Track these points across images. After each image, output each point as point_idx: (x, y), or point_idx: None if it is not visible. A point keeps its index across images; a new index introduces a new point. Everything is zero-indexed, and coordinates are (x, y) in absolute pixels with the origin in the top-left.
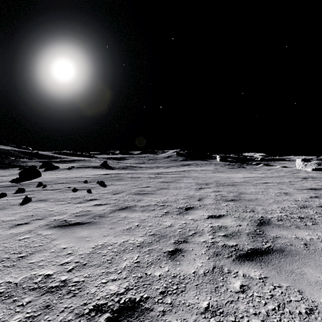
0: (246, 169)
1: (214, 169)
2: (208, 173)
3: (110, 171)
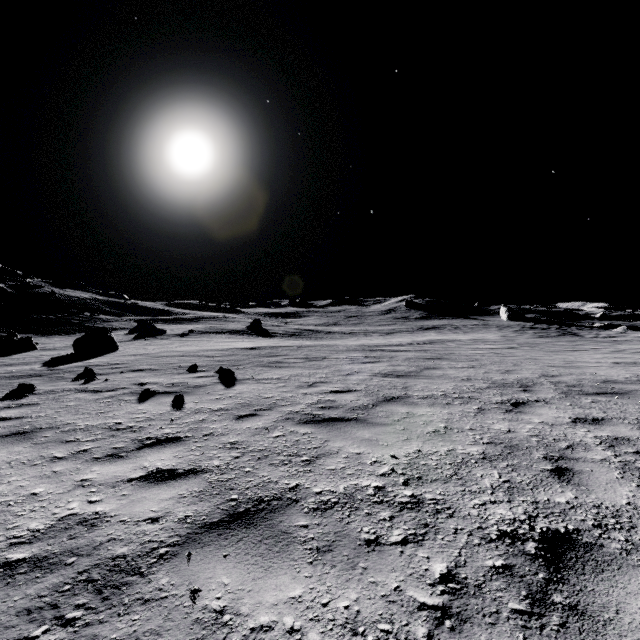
0: (589, 340)
1: (501, 338)
2: (498, 350)
3: (264, 342)
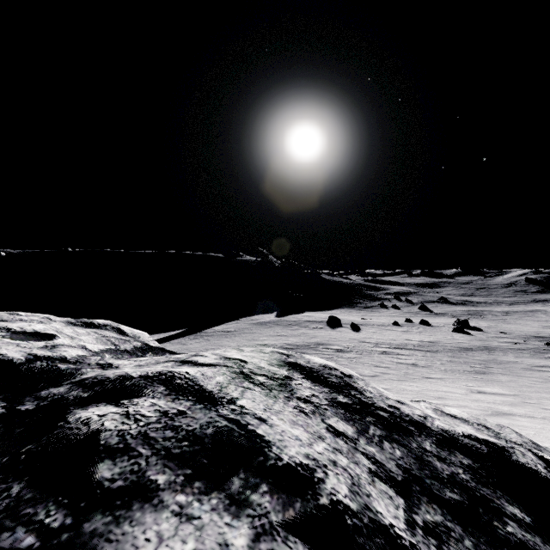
0: None
1: None
2: None
3: (461, 308)
